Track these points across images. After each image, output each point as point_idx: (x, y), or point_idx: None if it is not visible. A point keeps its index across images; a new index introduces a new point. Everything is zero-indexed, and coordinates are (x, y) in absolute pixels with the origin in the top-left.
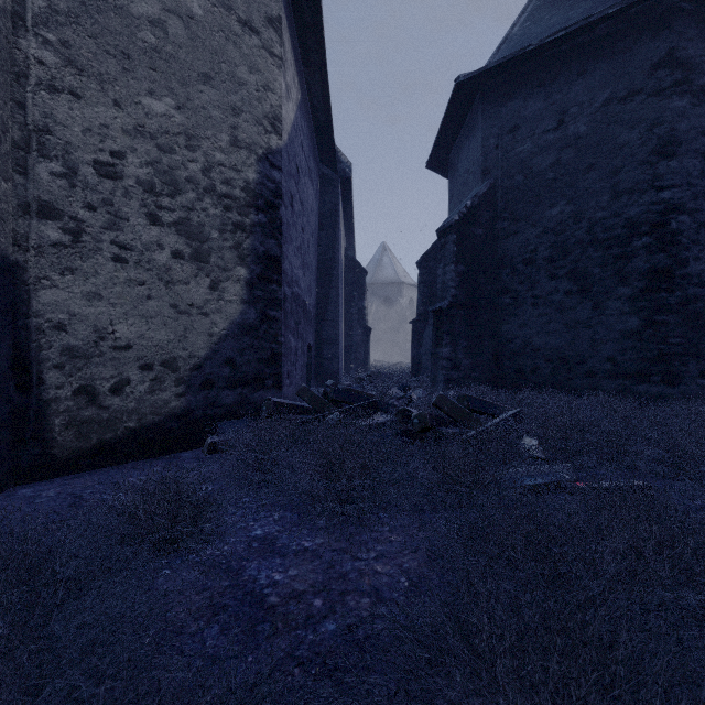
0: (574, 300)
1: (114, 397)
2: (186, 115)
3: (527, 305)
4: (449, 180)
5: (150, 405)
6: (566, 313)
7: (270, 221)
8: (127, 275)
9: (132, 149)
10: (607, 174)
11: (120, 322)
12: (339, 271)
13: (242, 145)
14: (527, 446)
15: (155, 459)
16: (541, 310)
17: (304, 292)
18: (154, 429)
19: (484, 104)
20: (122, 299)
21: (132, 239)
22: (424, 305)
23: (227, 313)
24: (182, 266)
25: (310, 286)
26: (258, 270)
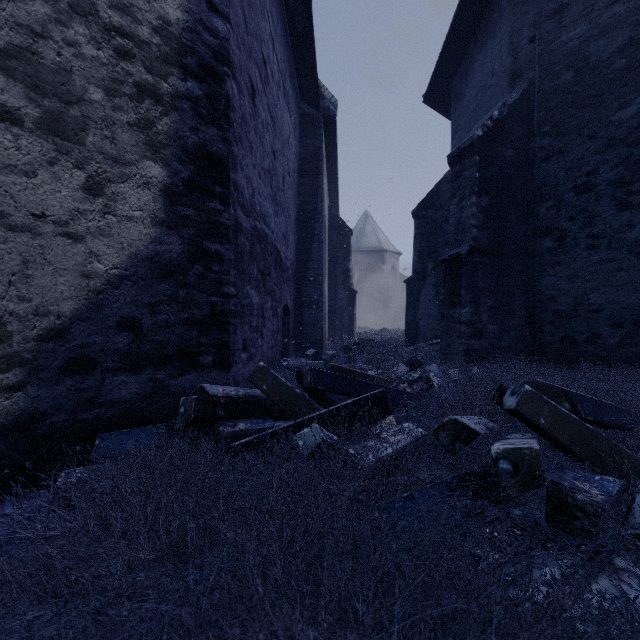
0: None
1: None
2: None
3: (580, 249)
4: (452, 112)
5: None
6: None
7: (208, 97)
8: None
9: None
10: None
11: None
12: (322, 224)
13: None
14: None
15: None
16: (604, 254)
17: (277, 237)
18: None
19: None
20: None
21: None
22: (421, 261)
23: (123, 238)
24: (16, 138)
25: (286, 236)
26: (186, 173)
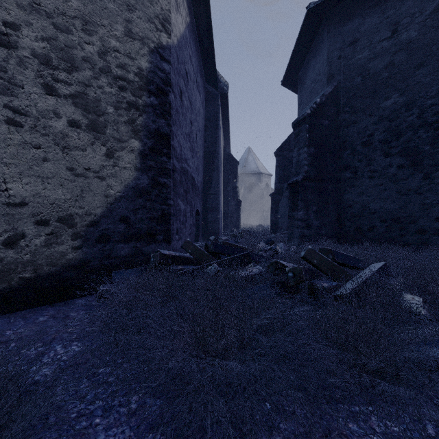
0: (406, 172)
1: (7, 249)
2: (83, 2)
3: (364, 178)
4: (298, 92)
5: (46, 257)
6: (399, 183)
7: (160, 104)
8: (21, 138)
9: (27, 23)
10: (436, 68)
11: (14, 180)
12: (219, 159)
13: (136, 37)
14: (409, 303)
15: (50, 306)
16: (377, 181)
17: (193, 170)
18: (50, 278)
19: (329, 26)
20: (17, 159)
21: (27, 105)
22: (280, 183)
23: (122, 178)
24: (78, 134)
25: (197, 168)
26: (150, 143)
